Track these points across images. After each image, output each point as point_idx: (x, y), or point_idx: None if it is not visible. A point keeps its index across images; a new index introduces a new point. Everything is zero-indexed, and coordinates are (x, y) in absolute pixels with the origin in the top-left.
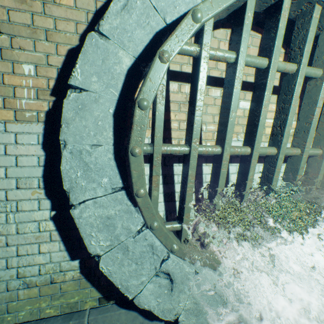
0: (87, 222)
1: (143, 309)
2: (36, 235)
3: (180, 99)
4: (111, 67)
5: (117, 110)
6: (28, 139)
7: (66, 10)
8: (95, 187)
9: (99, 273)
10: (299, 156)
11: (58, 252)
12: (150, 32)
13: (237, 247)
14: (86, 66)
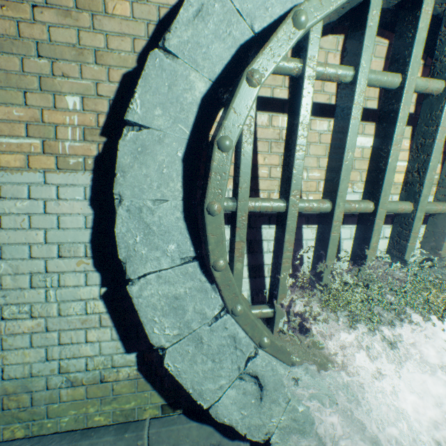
0: (148, 303)
1: (220, 423)
2: (82, 318)
3: (271, 136)
4: (179, 95)
5: (187, 153)
6: (72, 194)
7: (121, 23)
8: (159, 256)
9: (162, 372)
10: None
11: (110, 342)
12: (231, 45)
13: (352, 344)
14: (147, 95)
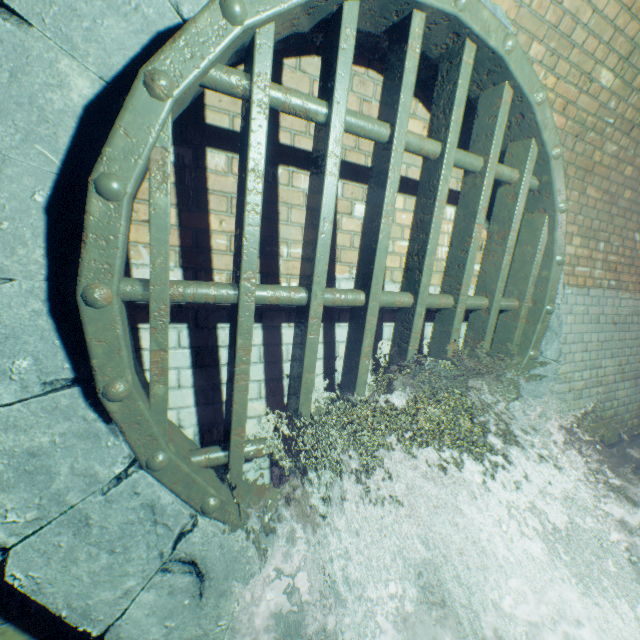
0: None
1: None
2: None
3: (232, 189)
4: (37, 93)
5: (57, 198)
6: None
7: None
8: None
9: None
10: (453, 310)
11: None
12: (142, 28)
13: (347, 485)
14: None
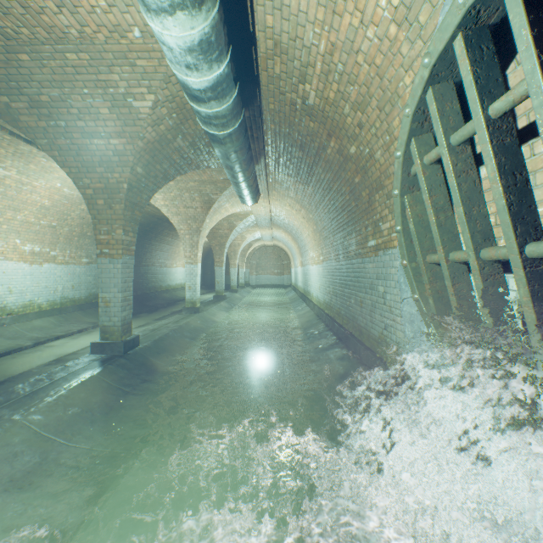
0: (404, 314)
1: None
2: None
3: None
4: None
5: None
6: None
7: None
8: (407, 290)
9: None
10: None
11: None
12: None
13: None
14: None
